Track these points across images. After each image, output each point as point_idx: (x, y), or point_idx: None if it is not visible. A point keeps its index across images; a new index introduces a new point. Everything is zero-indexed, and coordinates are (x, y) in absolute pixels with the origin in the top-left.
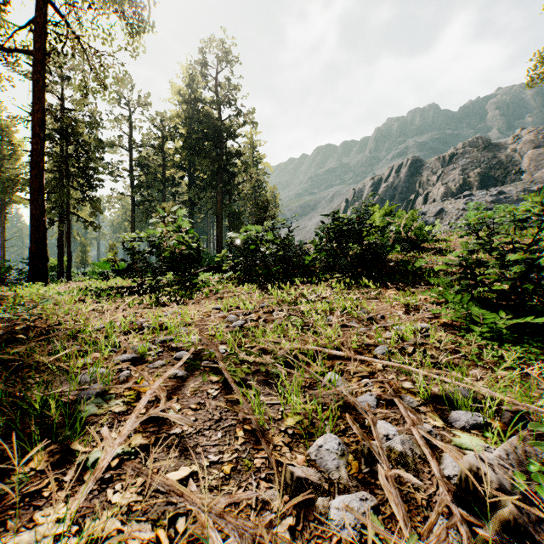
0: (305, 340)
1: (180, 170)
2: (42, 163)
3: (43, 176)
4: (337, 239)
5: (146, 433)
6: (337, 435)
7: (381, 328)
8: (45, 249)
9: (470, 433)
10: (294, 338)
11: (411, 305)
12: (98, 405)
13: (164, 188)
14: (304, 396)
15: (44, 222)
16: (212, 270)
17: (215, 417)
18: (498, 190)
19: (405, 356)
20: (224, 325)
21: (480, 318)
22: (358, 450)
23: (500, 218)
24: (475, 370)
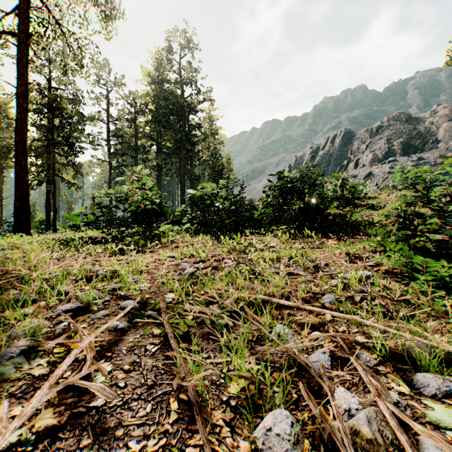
0: (253, 288)
1: (150, 140)
2: (26, 130)
3: (27, 141)
4: (283, 196)
5: (61, 406)
6: (288, 411)
7: (326, 276)
8: (28, 205)
9: (443, 403)
10: (242, 287)
11: (352, 254)
12: (17, 367)
13: (136, 155)
14: (251, 353)
15: (27, 181)
16: (173, 223)
17: (148, 382)
18: (418, 157)
19: (353, 305)
20: (176, 273)
21: (421, 266)
22: (315, 431)
23: (440, 171)
24: (431, 322)
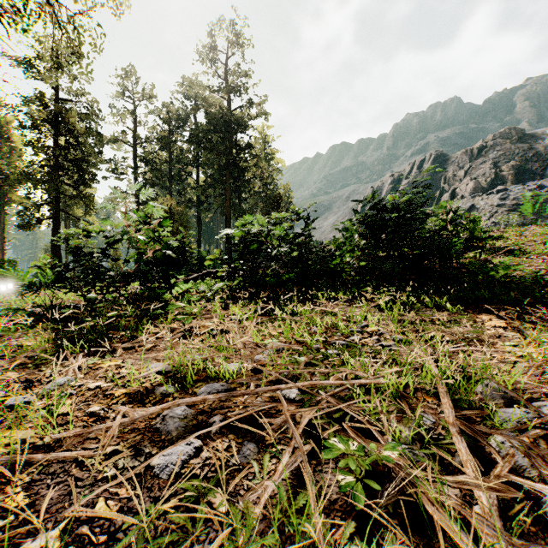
0: None
1: (187, 166)
2: None
3: None
4: (372, 235)
5: None
6: None
7: None
8: None
9: None
10: None
11: None
12: None
13: (169, 185)
14: None
15: None
16: (207, 276)
17: None
18: (537, 184)
19: None
20: (132, 466)
21: None
22: None
23: None
24: None
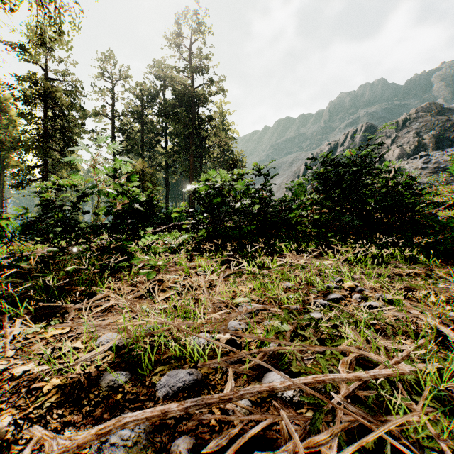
0: None
1: (157, 136)
2: None
3: None
4: (325, 190)
5: None
6: None
7: None
8: None
9: None
10: None
11: None
12: None
13: (142, 152)
14: None
15: None
16: (173, 229)
17: None
18: None
19: None
20: None
21: None
22: None
23: None
24: None
